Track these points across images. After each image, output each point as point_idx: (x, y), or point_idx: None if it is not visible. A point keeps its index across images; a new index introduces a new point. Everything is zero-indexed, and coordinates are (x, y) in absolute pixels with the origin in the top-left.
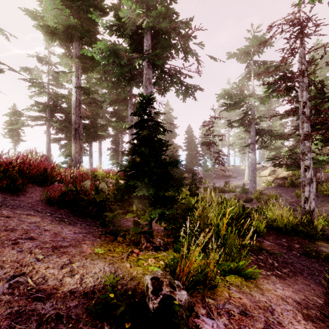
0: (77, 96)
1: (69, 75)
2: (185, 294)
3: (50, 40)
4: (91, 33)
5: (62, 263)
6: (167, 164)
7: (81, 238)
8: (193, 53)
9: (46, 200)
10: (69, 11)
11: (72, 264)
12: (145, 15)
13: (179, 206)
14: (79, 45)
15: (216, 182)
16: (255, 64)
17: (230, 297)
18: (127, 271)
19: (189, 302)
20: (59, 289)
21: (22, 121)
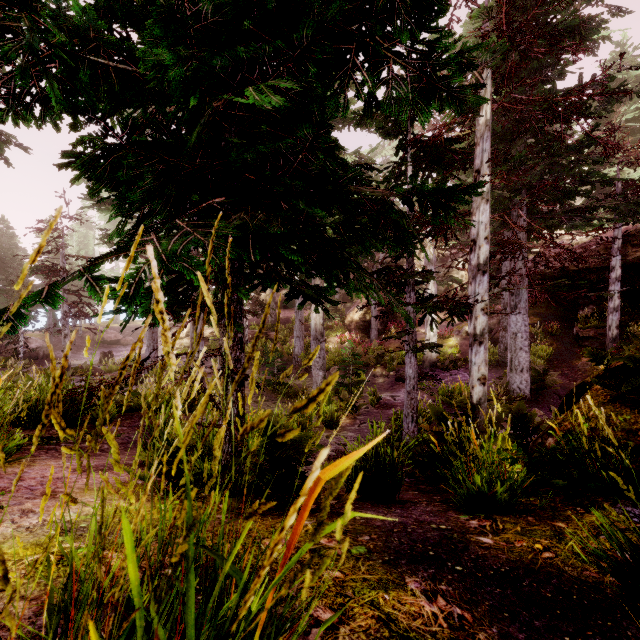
0: None
1: None
2: None
3: None
4: None
5: None
6: None
7: None
8: None
9: None
10: None
11: None
12: None
13: None
14: None
15: (83, 357)
16: None
17: None
18: None
19: None
20: None
21: None
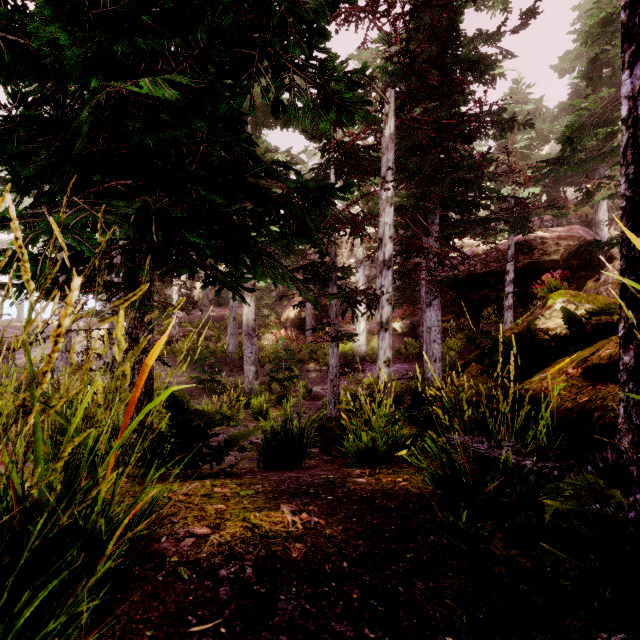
0: None
1: None
2: None
3: None
4: None
5: None
6: None
7: None
8: None
9: None
10: None
11: None
12: None
13: None
14: None
15: None
16: None
17: None
18: None
19: None
20: None
21: None
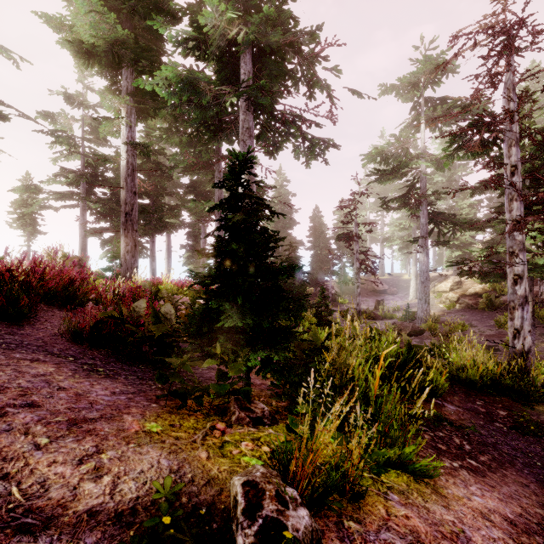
0: (129, 158)
1: (115, 124)
2: (305, 516)
3: (84, 66)
4: (152, 53)
5: (82, 454)
6: (276, 273)
7: (123, 402)
8: (323, 85)
9: (68, 333)
10: (114, 16)
11: (101, 455)
12: (242, 22)
13: (298, 345)
14: (133, 73)
15: (362, 302)
16: (427, 103)
17: (388, 516)
18: (201, 466)
19: (314, 531)
20: (69, 507)
21: (40, 200)
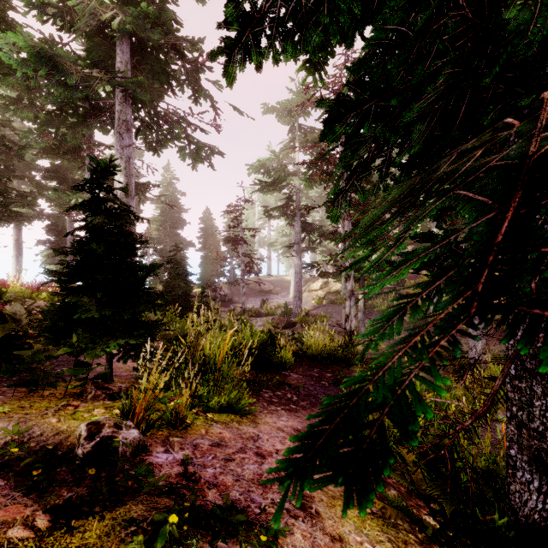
0: None
1: None
2: (135, 433)
3: None
4: None
5: None
6: (138, 271)
7: None
8: (207, 95)
9: None
10: None
11: None
12: (118, 8)
13: (164, 336)
14: None
15: (250, 302)
16: (301, 129)
17: (206, 433)
18: (51, 426)
19: (141, 441)
20: None
21: None
